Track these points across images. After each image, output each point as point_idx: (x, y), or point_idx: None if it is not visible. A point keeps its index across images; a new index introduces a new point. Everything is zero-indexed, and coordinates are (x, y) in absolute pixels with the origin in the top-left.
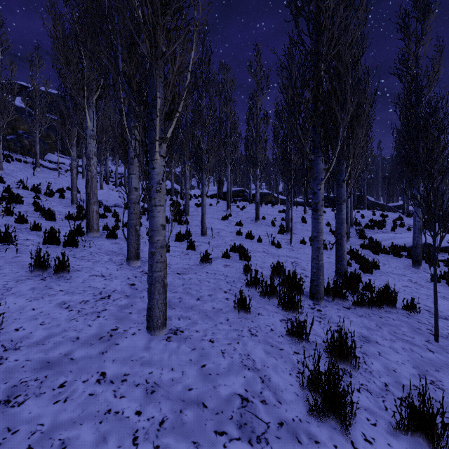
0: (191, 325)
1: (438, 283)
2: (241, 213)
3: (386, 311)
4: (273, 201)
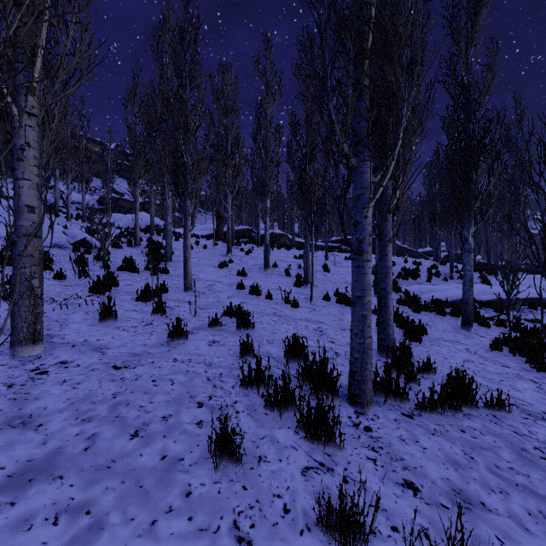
0: (83, 541)
1: (499, 351)
2: (246, 259)
3: (464, 414)
4: (288, 244)
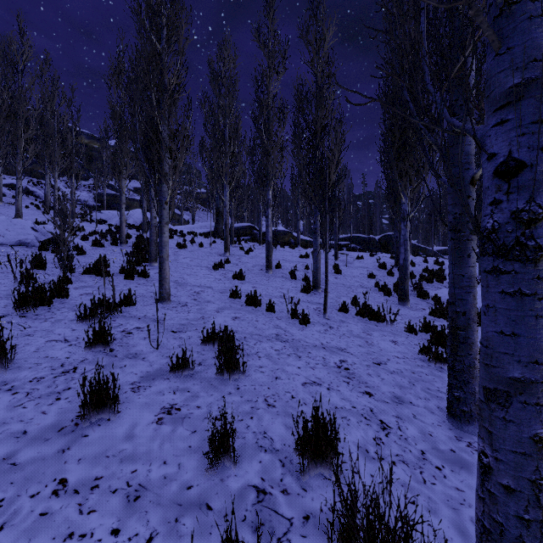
0: None
1: None
2: (246, 258)
3: None
4: (292, 242)
